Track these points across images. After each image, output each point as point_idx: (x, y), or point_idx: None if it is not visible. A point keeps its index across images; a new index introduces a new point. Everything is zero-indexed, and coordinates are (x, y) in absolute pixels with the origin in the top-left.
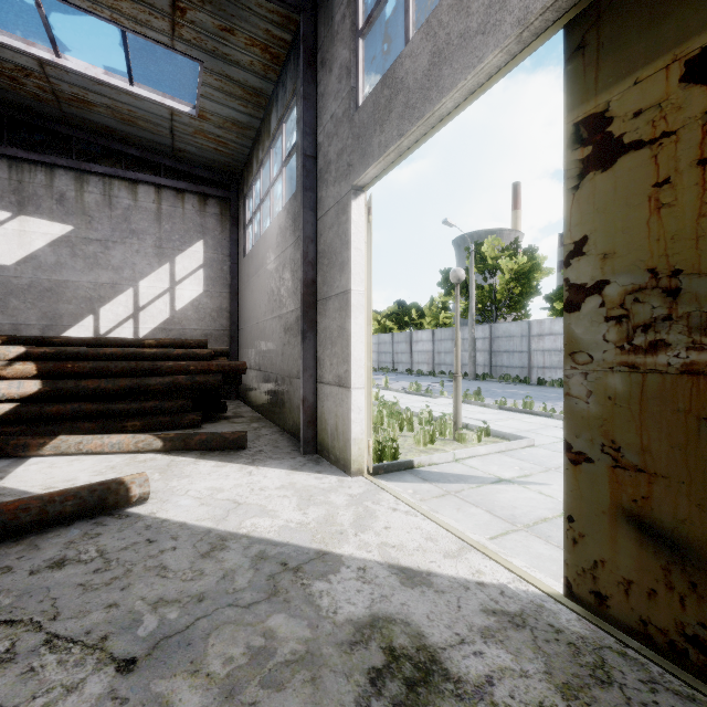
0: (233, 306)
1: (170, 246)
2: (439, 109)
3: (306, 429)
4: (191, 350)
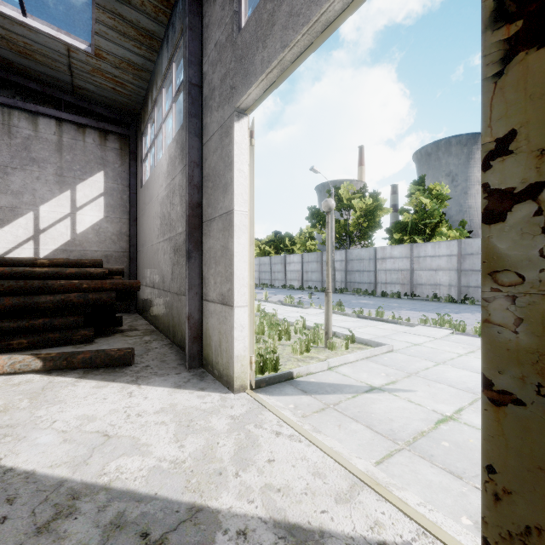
0: (132, 231)
1: (71, 175)
2: (326, 12)
3: (191, 344)
4: (85, 269)
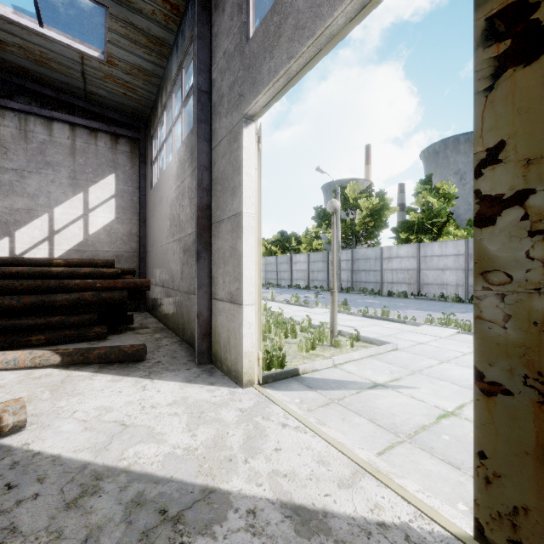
0: (142, 231)
1: (84, 178)
2: (329, 26)
3: (201, 341)
4: (98, 269)
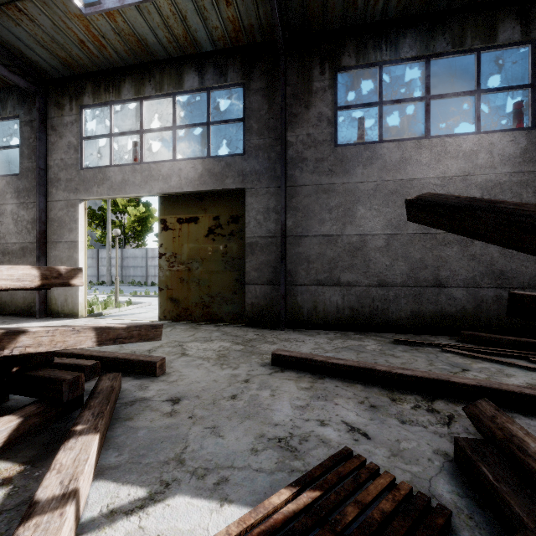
0: None
1: None
2: (125, 195)
3: (41, 305)
4: None
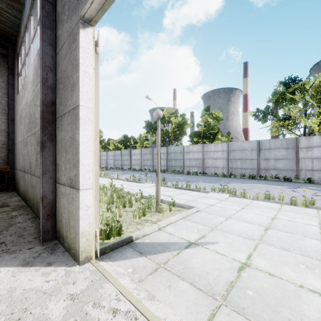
0: (10, 128)
1: None
2: None
3: (45, 221)
4: None
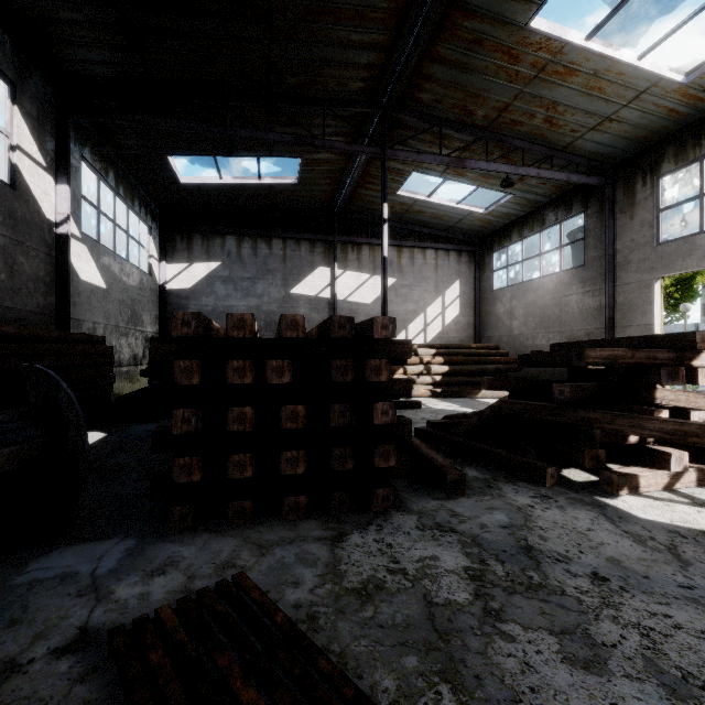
0: (477, 321)
1: (442, 286)
2: None
3: None
4: (499, 351)
